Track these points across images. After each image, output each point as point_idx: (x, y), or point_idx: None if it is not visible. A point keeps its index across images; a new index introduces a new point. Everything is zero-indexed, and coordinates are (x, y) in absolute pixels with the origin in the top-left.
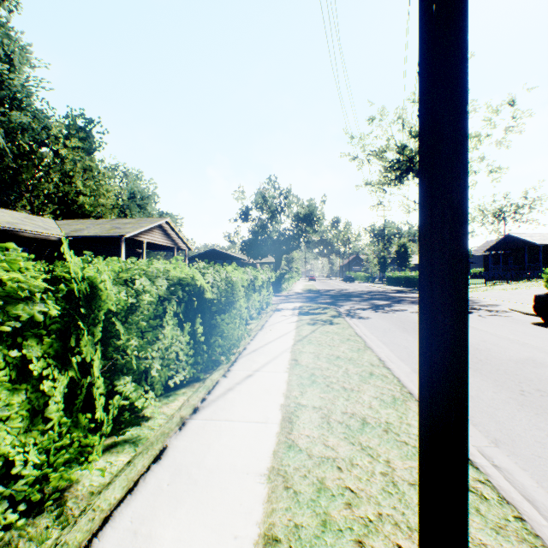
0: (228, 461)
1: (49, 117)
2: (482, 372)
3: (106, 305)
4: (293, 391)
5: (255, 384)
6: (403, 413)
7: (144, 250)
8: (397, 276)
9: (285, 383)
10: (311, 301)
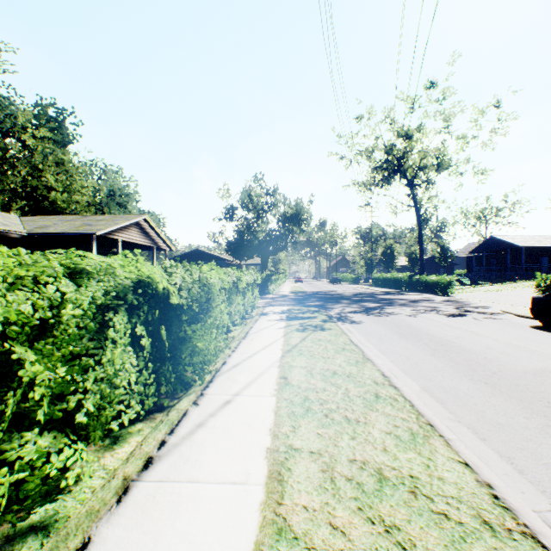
0: None
1: (14, 104)
2: (502, 388)
3: None
4: (282, 426)
5: (234, 416)
6: (430, 460)
7: (119, 249)
8: (385, 278)
9: (272, 412)
10: (299, 304)
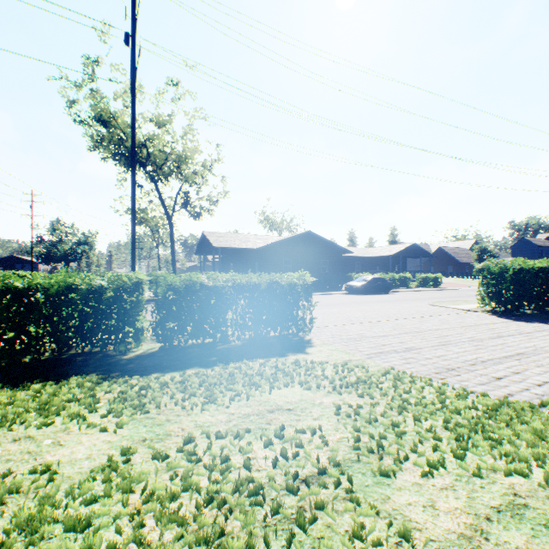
0: None
1: None
2: None
3: None
4: None
5: None
6: None
7: None
8: None
9: None
10: None
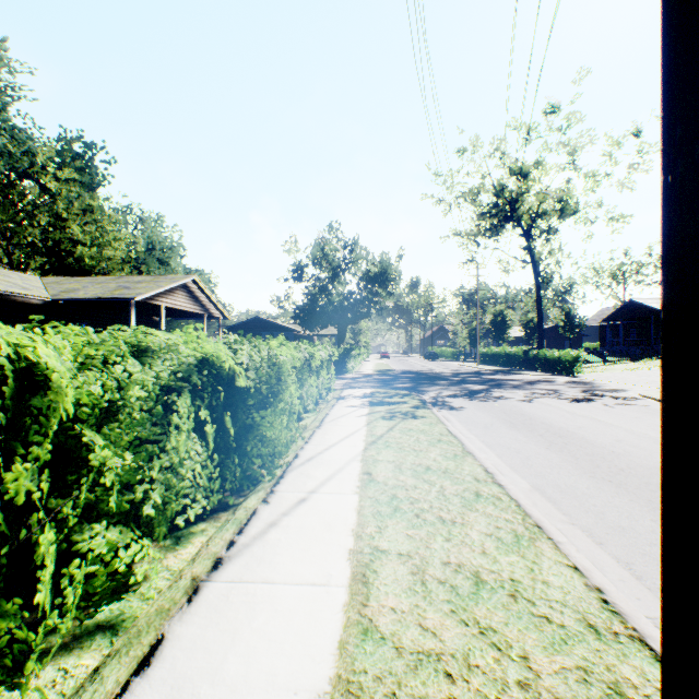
0: (263, 665)
1: (33, 139)
2: (628, 487)
3: (56, 406)
4: (367, 526)
5: (311, 515)
6: (534, 563)
7: (162, 318)
8: (494, 353)
9: (355, 512)
10: (385, 386)
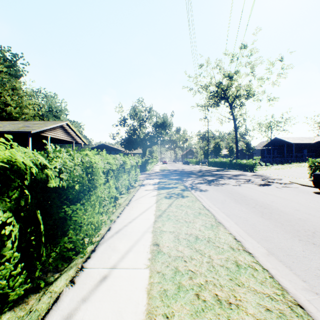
0: None
1: None
2: None
3: None
4: (155, 316)
5: (106, 301)
6: None
7: (48, 143)
8: (215, 161)
9: (145, 293)
10: (165, 178)
